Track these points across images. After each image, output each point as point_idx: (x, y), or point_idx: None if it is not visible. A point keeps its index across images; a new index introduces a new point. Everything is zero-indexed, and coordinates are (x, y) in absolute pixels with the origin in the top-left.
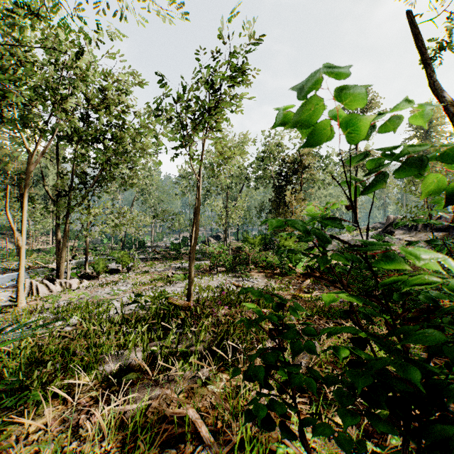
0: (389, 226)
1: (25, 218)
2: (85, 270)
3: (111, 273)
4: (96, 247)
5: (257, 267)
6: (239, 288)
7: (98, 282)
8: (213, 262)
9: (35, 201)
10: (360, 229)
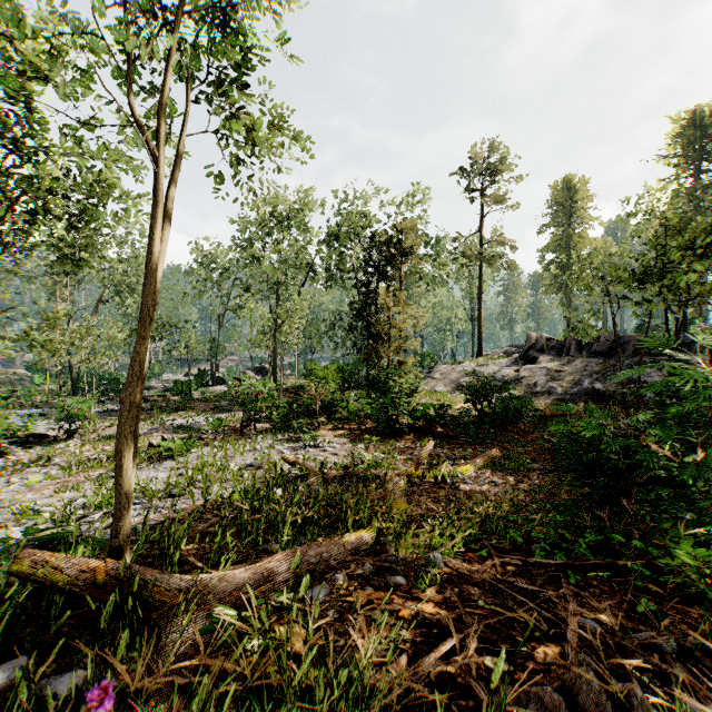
0: (531, 350)
1: None
2: None
3: (27, 444)
4: (15, 391)
5: (332, 420)
6: (296, 467)
7: None
8: (249, 414)
9: None
10: (487, 355)
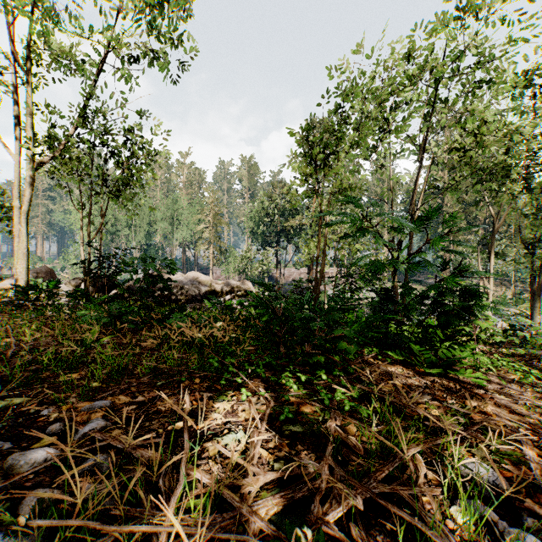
0: None
1: (491, 271)
2: None
3: None
4: None
5: None
6: None
7: None
8: None
9: (503, 255)
10: None
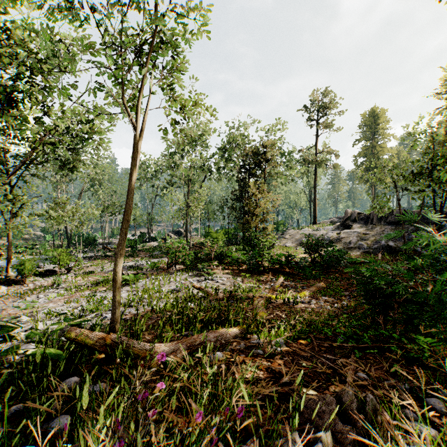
0: (348, 220)
1: None
2: (7, 273)
3: (45, 275)
4: (35, 244)
5: (221, 264)
6: (200, 291)
7: (22, 288)
8: (171, 259)
9: None
10: (319, 223)
